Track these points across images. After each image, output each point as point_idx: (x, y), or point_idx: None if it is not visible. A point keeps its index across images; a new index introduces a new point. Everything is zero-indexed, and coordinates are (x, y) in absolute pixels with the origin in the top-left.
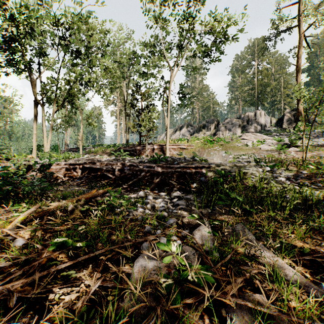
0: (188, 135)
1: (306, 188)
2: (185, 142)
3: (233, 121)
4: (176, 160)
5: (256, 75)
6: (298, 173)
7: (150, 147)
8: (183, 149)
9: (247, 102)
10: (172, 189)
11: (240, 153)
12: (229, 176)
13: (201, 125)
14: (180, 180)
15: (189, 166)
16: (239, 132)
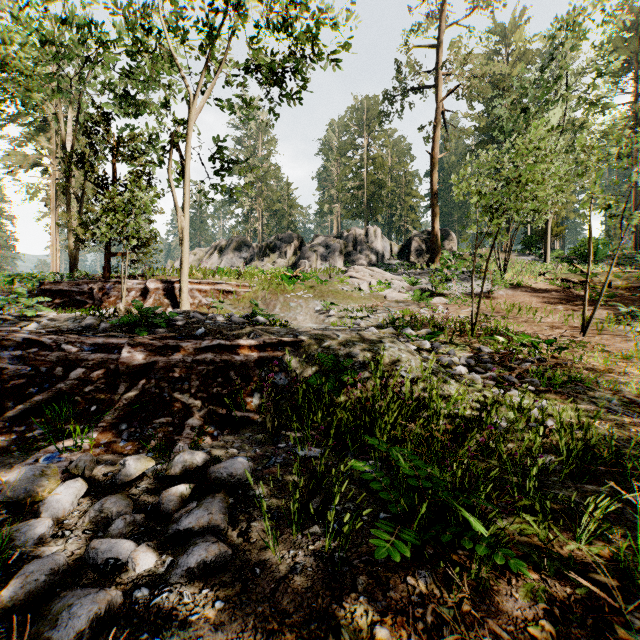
0: (239, 264)
1: (517, 393)
2: (232, 277)
3: (329, 241)
4: (203, 324)
5: (365, 163)
6: (475, 351)
7: (137, 284)
8: (227, 292)
9: (351, 211)
10: (182, 423)
11: (350, 305)
12: (359, 376)
13: (268, 245)
14: (212, 390)
15: (241, 344)
16: (341, 264)
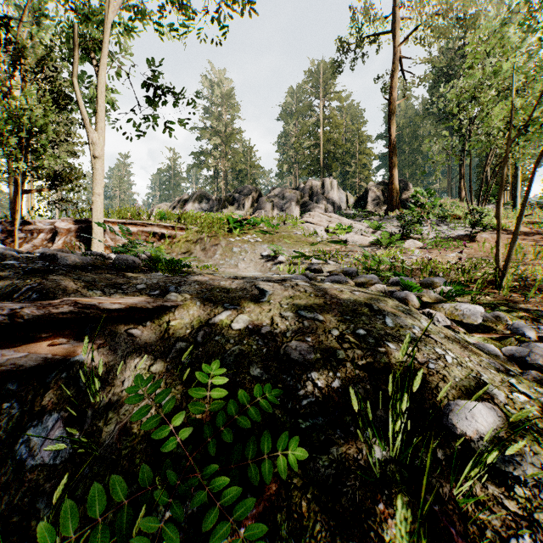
0: None
1: None
2: (174, 221)
3: (285, 192)
4: None
5: (321, 123)
6: (542, 320)
7: (48, 224)
8: (160, 235)
9: (308, 168)
10: None
11: (303, 249)
12: None
13: (227, 198)
14: None
15: None
16: (297, 214)
